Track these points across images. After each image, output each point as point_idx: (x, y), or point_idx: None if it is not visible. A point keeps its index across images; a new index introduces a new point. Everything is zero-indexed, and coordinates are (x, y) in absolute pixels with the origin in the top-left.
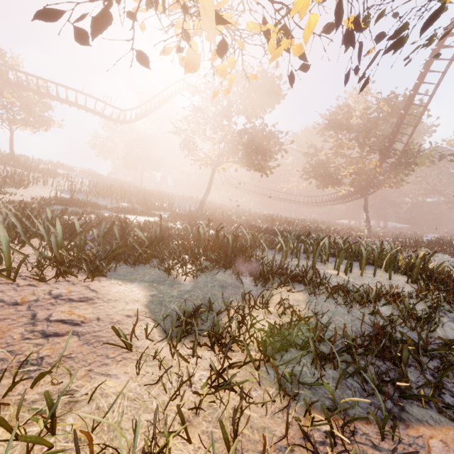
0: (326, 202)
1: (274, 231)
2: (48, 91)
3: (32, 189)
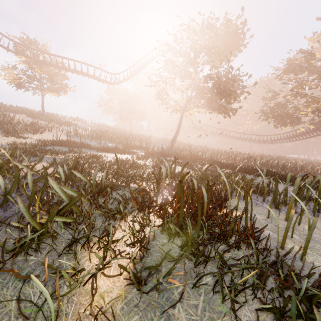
0: (282, 140)
1: (240, 167)
2: (63, 64)
3: (46, 134)
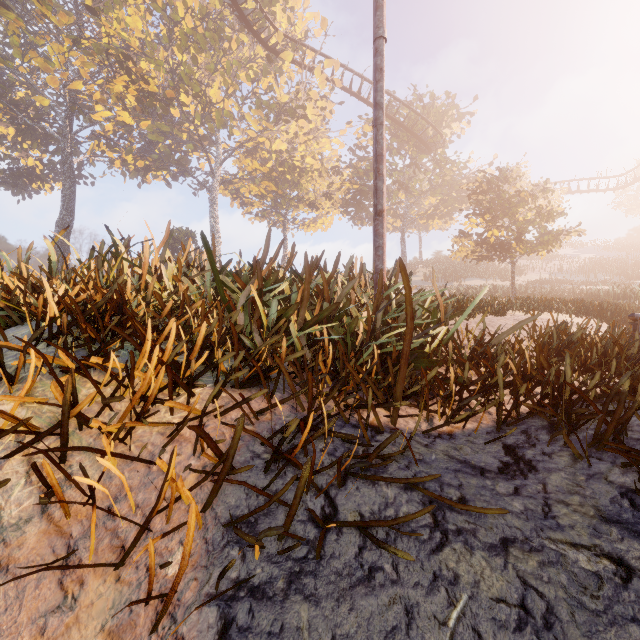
0: None
1: None
2: None
3: (529, 275)
